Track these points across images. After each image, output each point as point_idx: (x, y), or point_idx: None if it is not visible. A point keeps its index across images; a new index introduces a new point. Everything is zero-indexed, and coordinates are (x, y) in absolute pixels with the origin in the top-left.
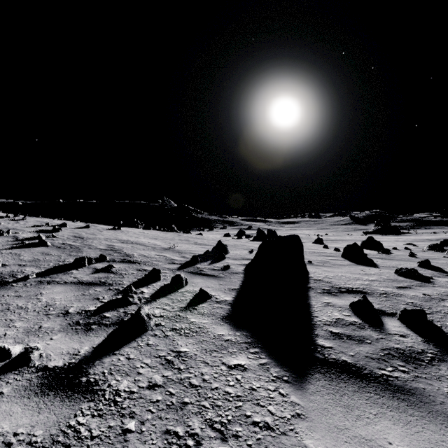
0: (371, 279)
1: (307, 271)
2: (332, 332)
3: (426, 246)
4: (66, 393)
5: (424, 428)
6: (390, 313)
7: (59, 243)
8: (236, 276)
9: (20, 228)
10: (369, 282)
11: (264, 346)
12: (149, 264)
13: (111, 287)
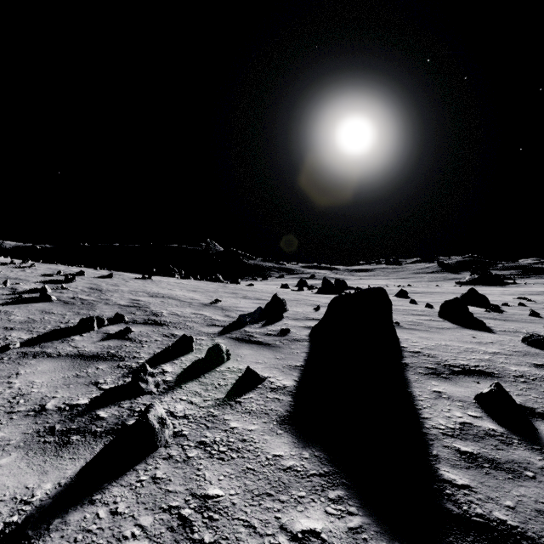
0: (491, 351)
1: (398, 339)
2: (462, 452)
3: None
4: None
5: None
6: (543, 414)
7: (68, 298)
8: (299, 344)
9: (24, 278)
10: (490, 356)
11: (353, 484)
12: (181, 326)
13: (121, 363)
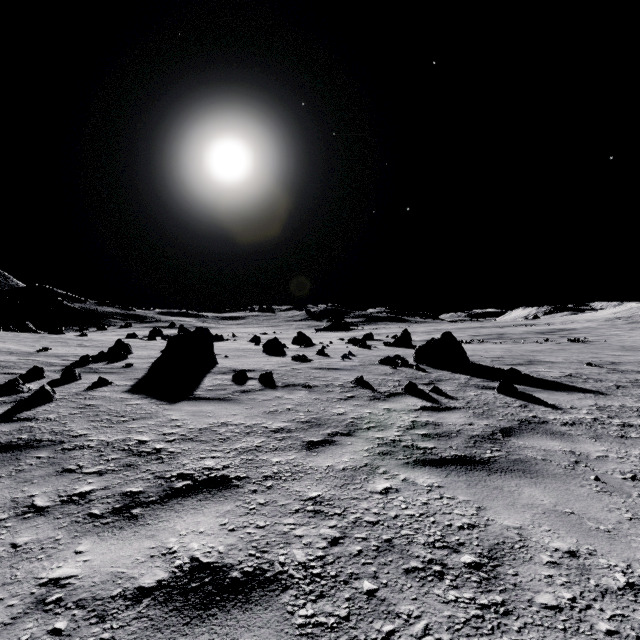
0: (267, 364)
1: (216, 362)
2: (209, 389)
3: (347, 340)
4: (7, 422)
5: (226, 405)
6: (256, 378)
7: None
8: (140, 370)
9: None
10: (263, 365)
11: (156, 397)
12: (16, 368)
13: None
